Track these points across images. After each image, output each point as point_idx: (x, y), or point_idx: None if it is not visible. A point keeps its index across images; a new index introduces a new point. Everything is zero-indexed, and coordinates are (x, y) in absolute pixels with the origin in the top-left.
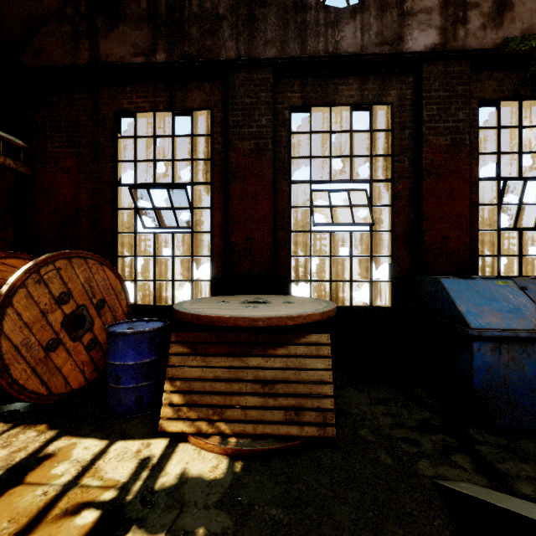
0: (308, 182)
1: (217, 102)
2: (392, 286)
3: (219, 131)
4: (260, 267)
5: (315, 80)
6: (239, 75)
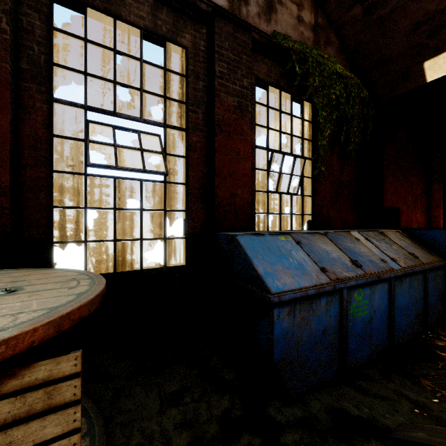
0: (81, 106)
1: None
2: (187, 243)
3: None
4: None
5: None
6: None
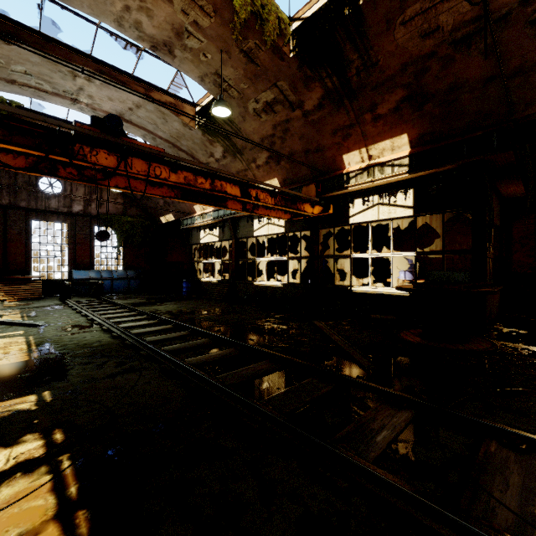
0: (39, 243)
1: (1, 215)
2: (69, 273)
3: (2, 224)
4: (20, 268)
5: (41, 214)
6: (12, 211)
